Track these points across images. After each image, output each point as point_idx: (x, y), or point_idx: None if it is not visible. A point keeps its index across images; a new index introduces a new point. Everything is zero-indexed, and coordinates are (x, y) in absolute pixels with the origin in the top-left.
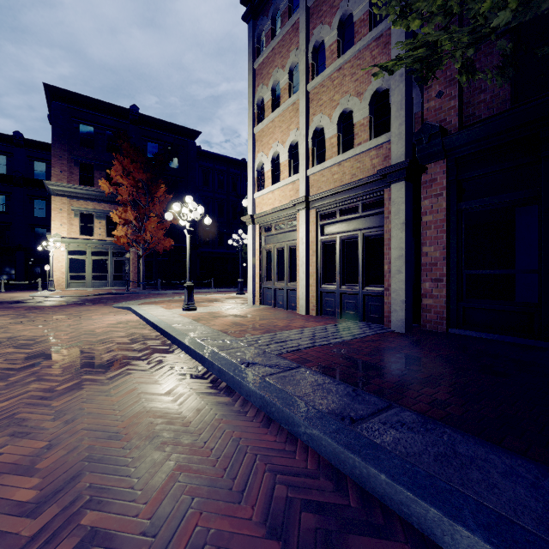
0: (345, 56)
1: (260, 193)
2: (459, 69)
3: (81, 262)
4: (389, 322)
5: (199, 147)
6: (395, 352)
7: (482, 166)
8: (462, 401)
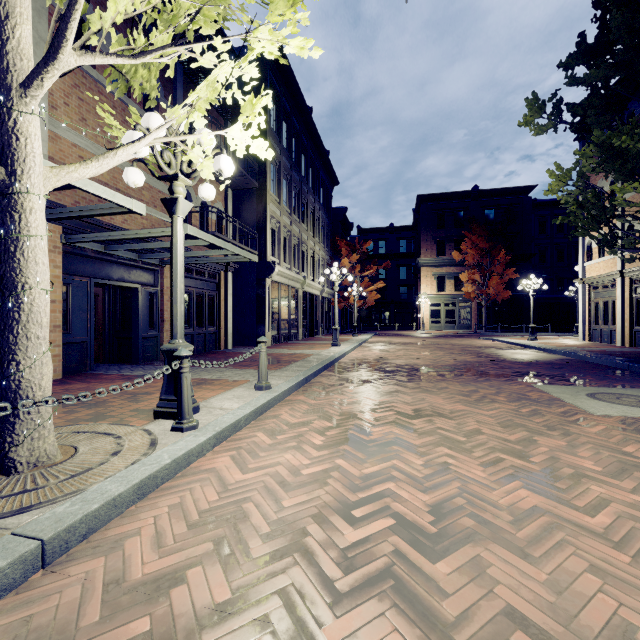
0: None
1: (588, 263)
2: None
3: (438, 311)
4: None
5: (534, 200)
6: None
7: None
8: (635, 357)
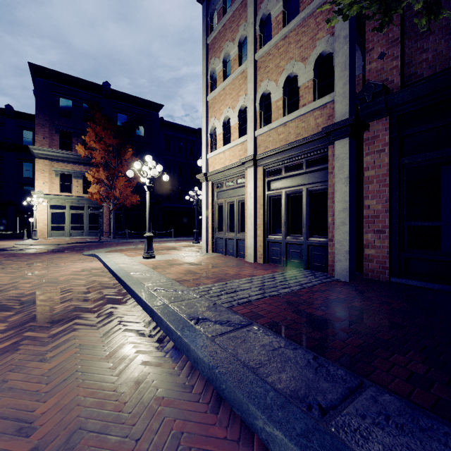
0: (290, 24)
1: (212, 153)
2: (419, 10)
3: (61, 215)
4: (333, 270)
5: (162, 118)
6: (346, 304)
7: (424, 122)
8: (442, 374)
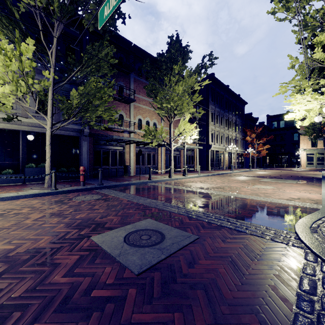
0: None
1: None
2: None
3: (311, 157)
4: None
5: None
6: None
7: None
8: None
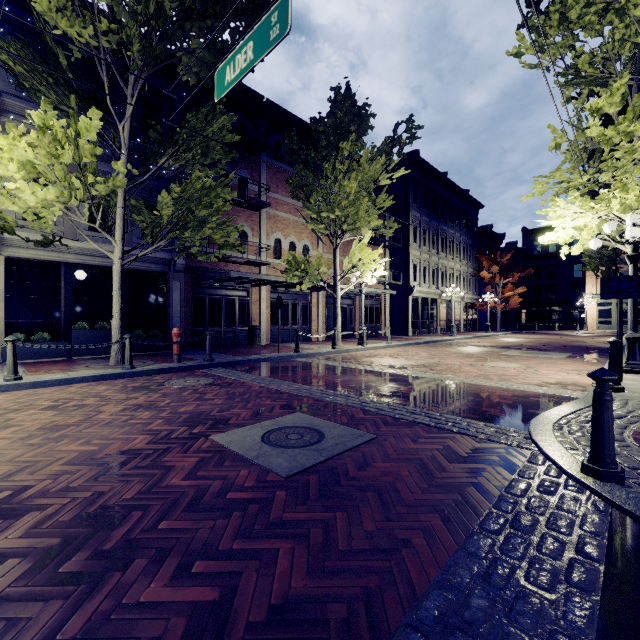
0: None
1: None
2: None
3: (607, 311)
4: None
5: None
6: None
7: None
8: None
